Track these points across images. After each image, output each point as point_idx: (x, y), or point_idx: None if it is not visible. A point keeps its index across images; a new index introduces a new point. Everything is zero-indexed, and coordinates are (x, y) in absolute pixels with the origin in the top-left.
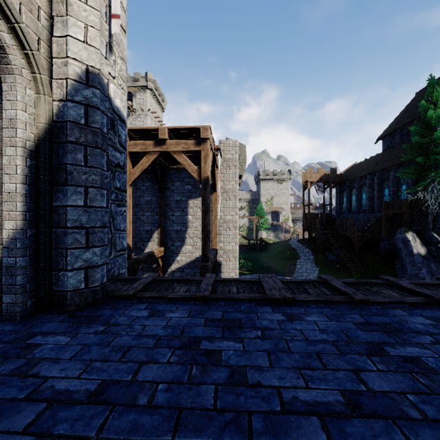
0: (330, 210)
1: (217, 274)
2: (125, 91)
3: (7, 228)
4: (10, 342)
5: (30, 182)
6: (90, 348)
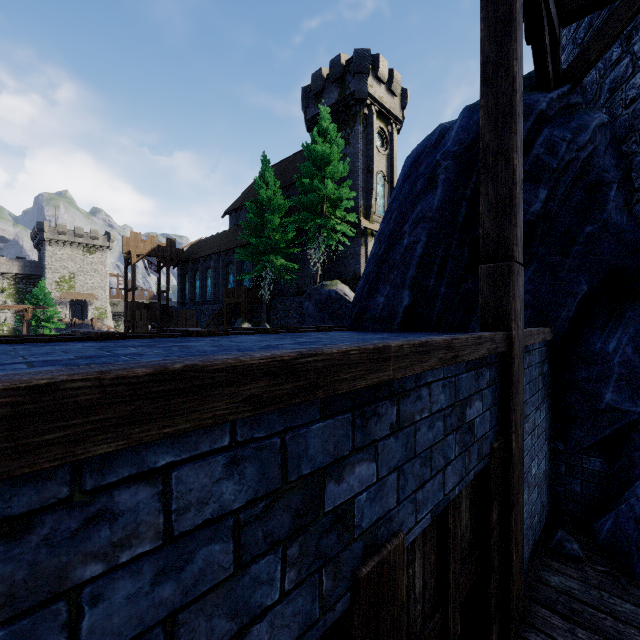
0: (167, 299)
1: None
2: None
3: None
4: None
5: None
6: None
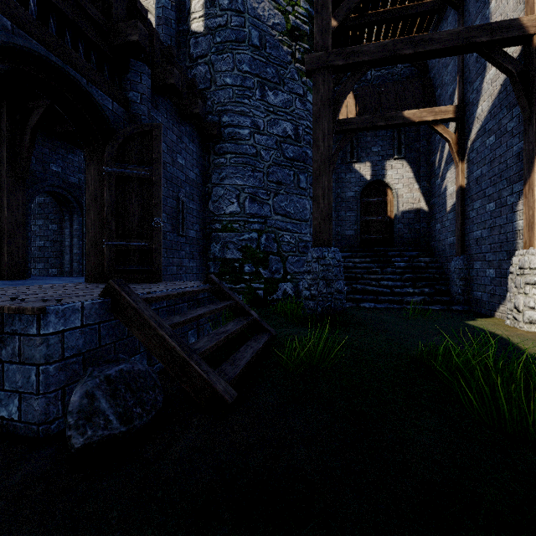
0: None
1: None
2: None
3: None
4: None
5: None
6: None
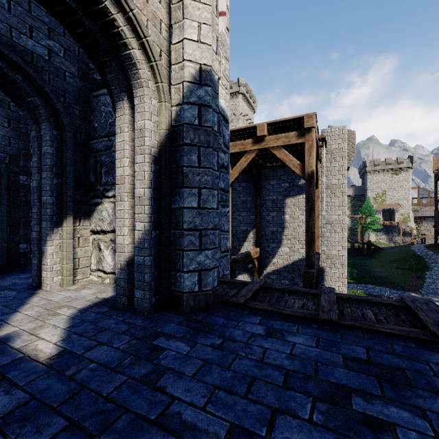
0: None
1: (319, 281)
2: (228, 90)
3: (138, 229)
4: (140, 339)
5: (154, 186)
6: (210, 367)
